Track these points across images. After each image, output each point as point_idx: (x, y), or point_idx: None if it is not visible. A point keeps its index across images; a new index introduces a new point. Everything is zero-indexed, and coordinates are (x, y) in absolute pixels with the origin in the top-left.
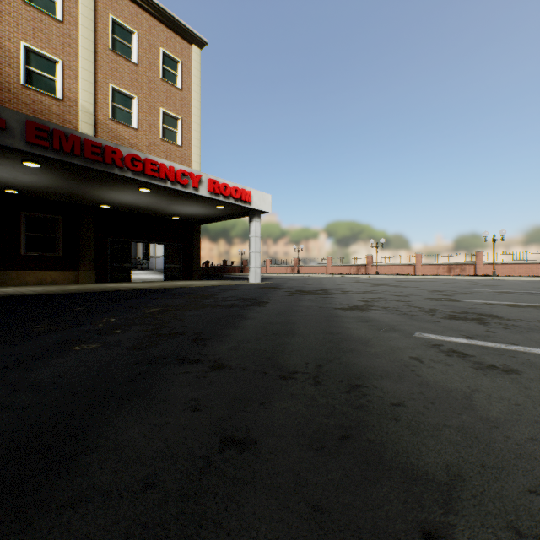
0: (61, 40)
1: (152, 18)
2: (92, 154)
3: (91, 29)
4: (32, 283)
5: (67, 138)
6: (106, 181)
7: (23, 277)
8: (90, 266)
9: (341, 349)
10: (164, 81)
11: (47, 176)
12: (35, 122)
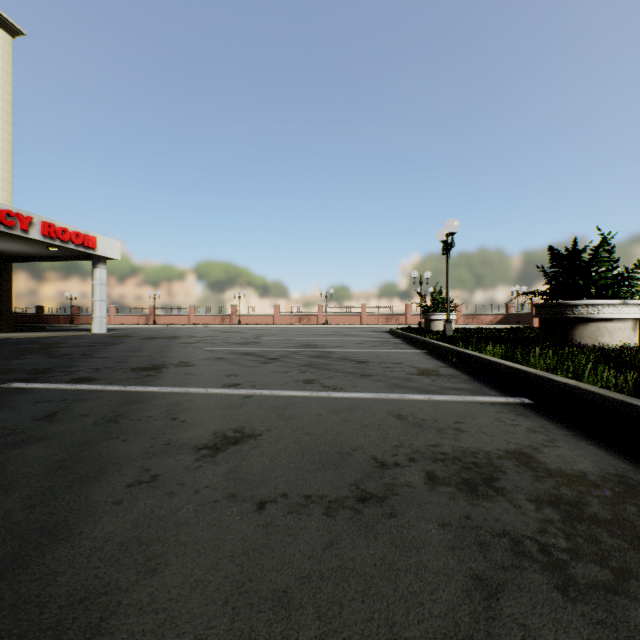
0: None
1: None
2: None
3: None
4: None
5: None
6: None
7: None
8: None
9: (164, 352)
10: None
11: None
12: None
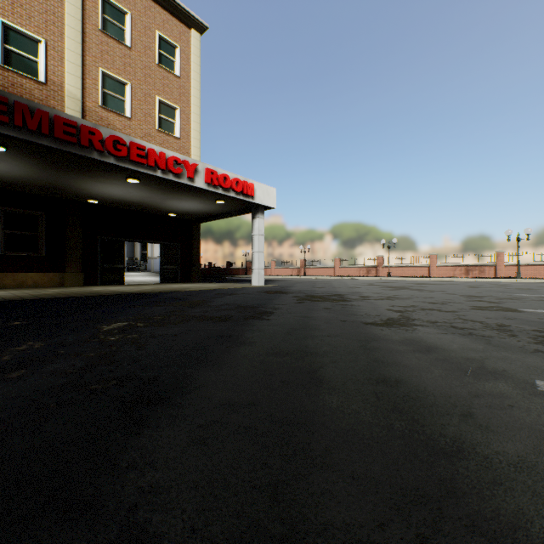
0: (44, 18)
1: None
2: (65, 135)
3: (78, 7)
4: (10, 286)
5: (32, 114)
6: (88, 170)
7: None
8: (77, 267)
9: (434, 444)
10: (161, 67)
11: (19, 164)
12: None
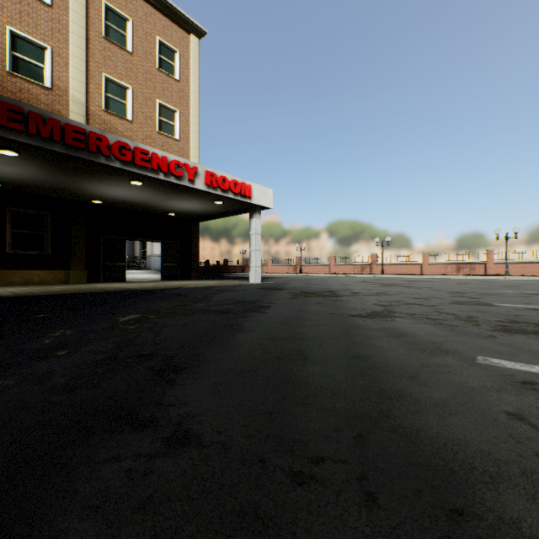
0: (49, 26)
1: (148, 5)
2: (74, 141)
3: (82, 15)
4: (18, 283)
5: (45, 122)
6: (94, 173)
7: (8, 276)
8: (81, 265)
9: (383, 392)
10: (161, 71)
11: (29, 167)
12: (7, 103)
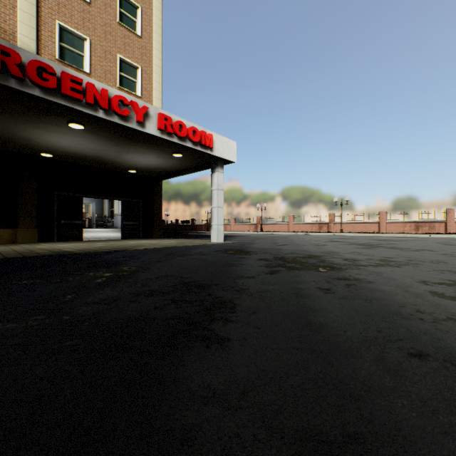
0: None
1: None
2: None
3: None
4: None
5: None
6: (21, 112)
7: None
8: (31, 223)
9: None
10: (122, 26)
11: None
12: None
